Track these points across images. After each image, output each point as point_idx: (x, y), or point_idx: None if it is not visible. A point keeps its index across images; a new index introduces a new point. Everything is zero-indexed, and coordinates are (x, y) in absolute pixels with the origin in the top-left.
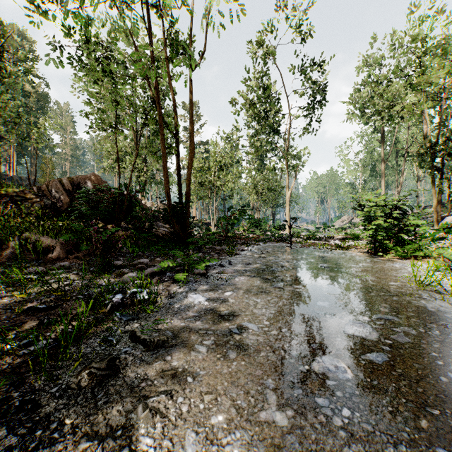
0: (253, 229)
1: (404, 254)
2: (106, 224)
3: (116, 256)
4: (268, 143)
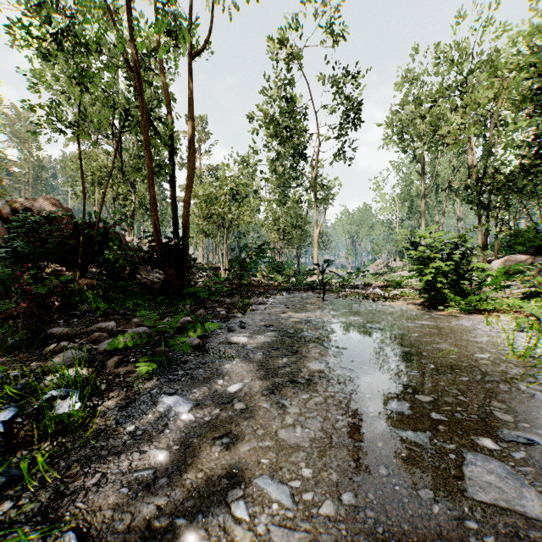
0: (274, 275)
1: (469, 307)
2: (69, 268)
3: (68, 316)
4: (292, 169)
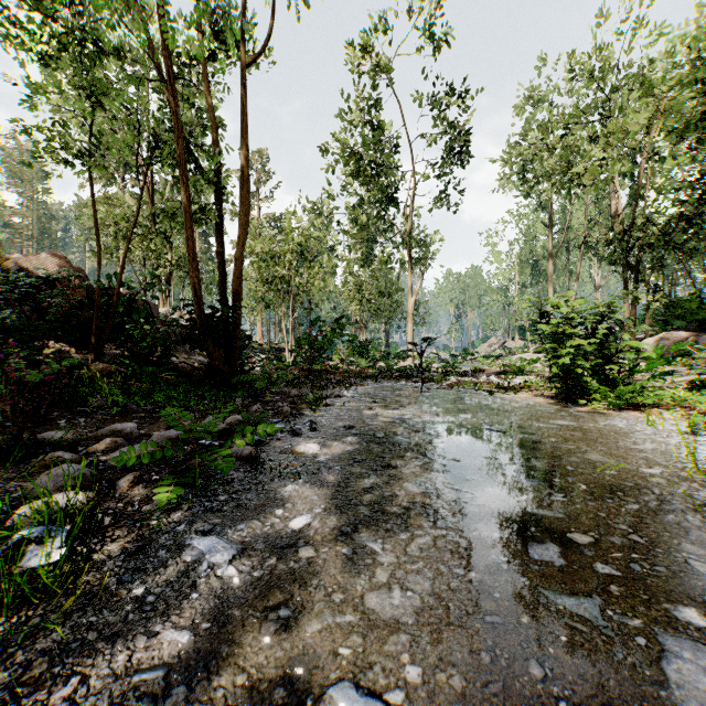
0: (355, 359)
1: (620, 402)
2: (80, 348)
3: (72, 414)
4: (379, 218)
